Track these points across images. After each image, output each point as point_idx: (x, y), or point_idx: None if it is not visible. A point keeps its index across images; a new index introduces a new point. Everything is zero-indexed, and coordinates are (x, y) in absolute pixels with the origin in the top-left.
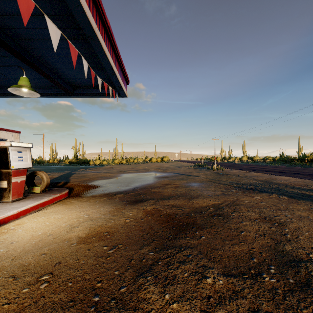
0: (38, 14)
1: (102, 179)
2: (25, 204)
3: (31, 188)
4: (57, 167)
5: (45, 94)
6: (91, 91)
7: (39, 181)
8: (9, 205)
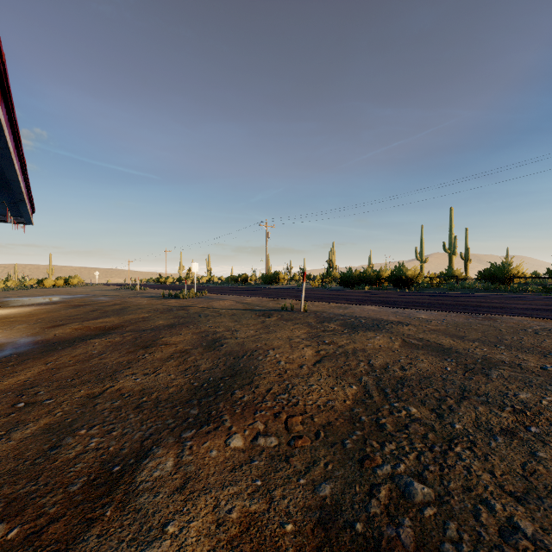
0: None
1: None
2: None
3: None
4: None
5: None
6: None
7: None
8: None
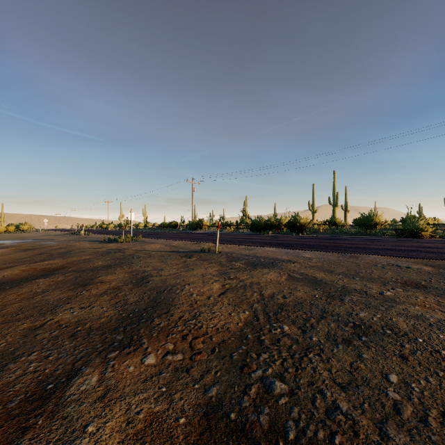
0: None
1: None
2: None
3: None
4: None
5: None
6: None
7: None
8: None
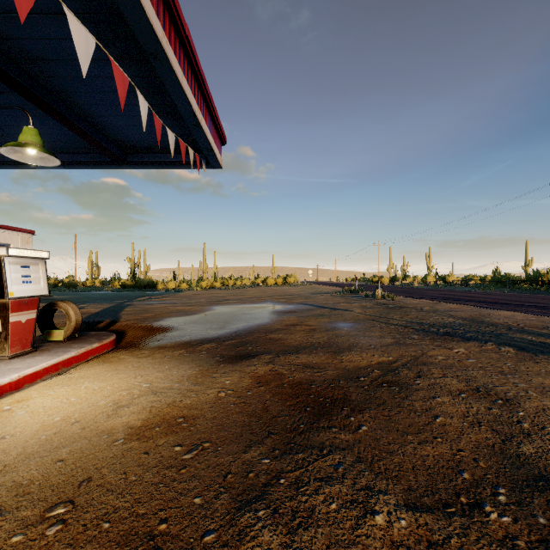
0: (57, 11)
1: (179, 315)
2: (34, 362)
3: (47, 332)
4: (99, 294)
5: (74, 163)
6: (157, 158)
7: (65, 320)
8: (4, 365)
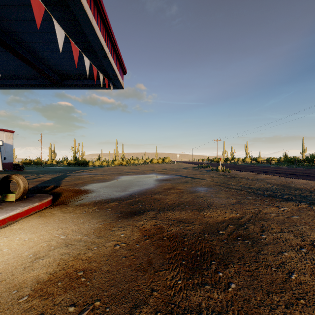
0: None
1: (98, 182)
2: None
3: (4, 195)
4: (54, 168)
5: (29, 85)
6: (82, 82)
7: None
8: None
